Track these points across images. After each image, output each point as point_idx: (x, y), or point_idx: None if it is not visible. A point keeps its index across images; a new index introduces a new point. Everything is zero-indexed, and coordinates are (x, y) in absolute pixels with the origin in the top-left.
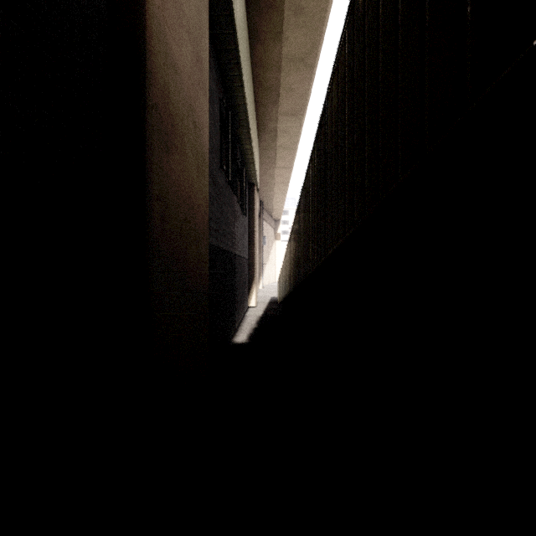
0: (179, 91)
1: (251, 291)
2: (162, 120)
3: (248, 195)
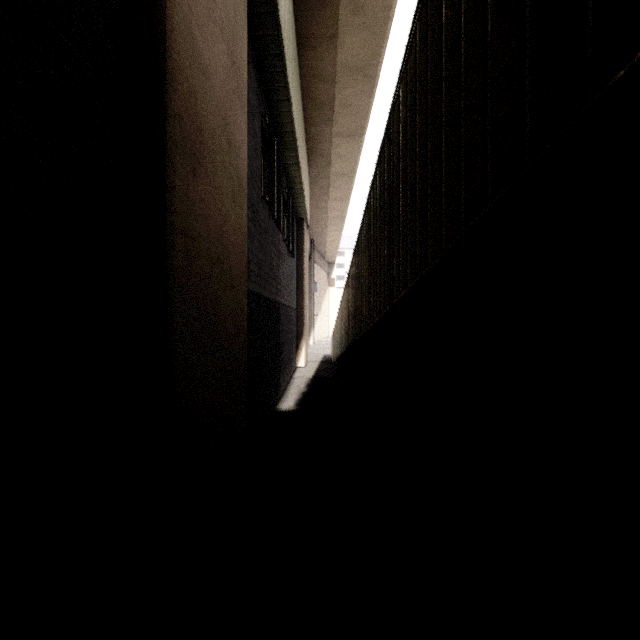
0: (210, 101)
1: (300, 348)
2: (187, 134)
3: (296, 232)
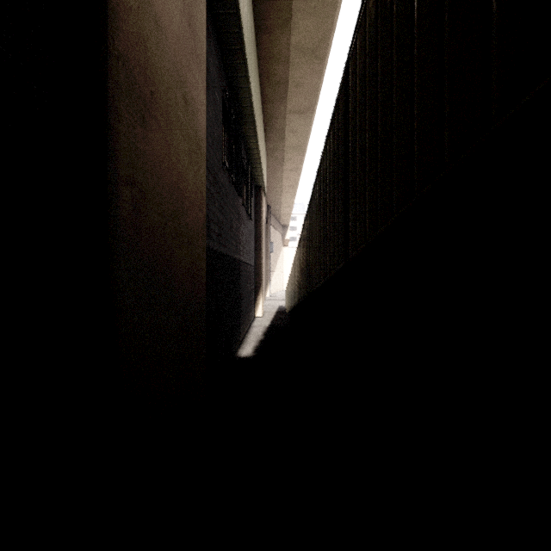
0: (163, 53)
1: (258, 300)
2: (135, 80)
3: (254, 198)
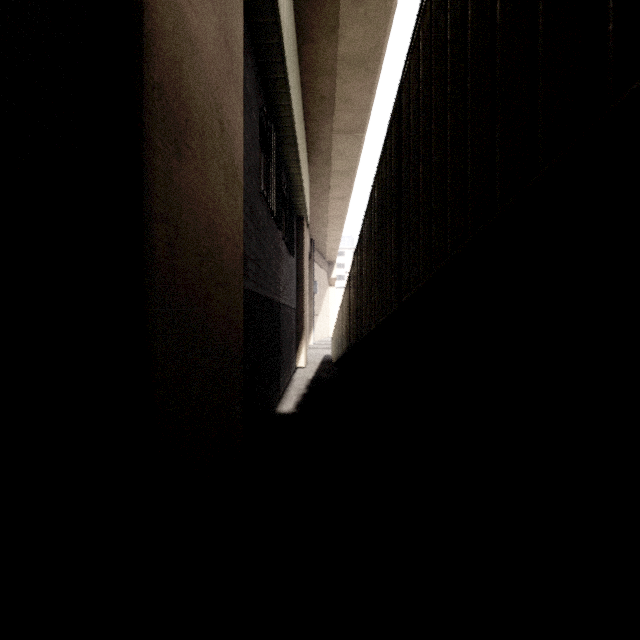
0: (198, 76)
1: (300, 349)
2: (169, 109)
3: (296, 231)
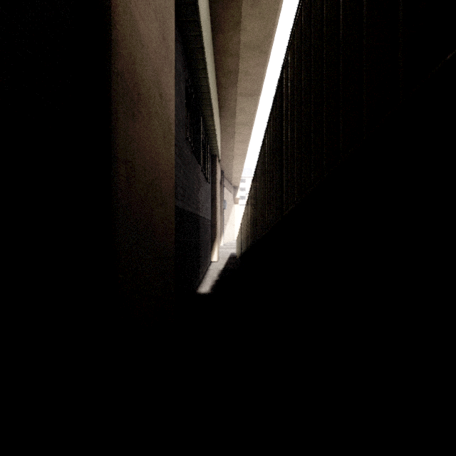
0: (146, 64)
1: (213, 248)
2: (127, 88)
3: (211, 165)
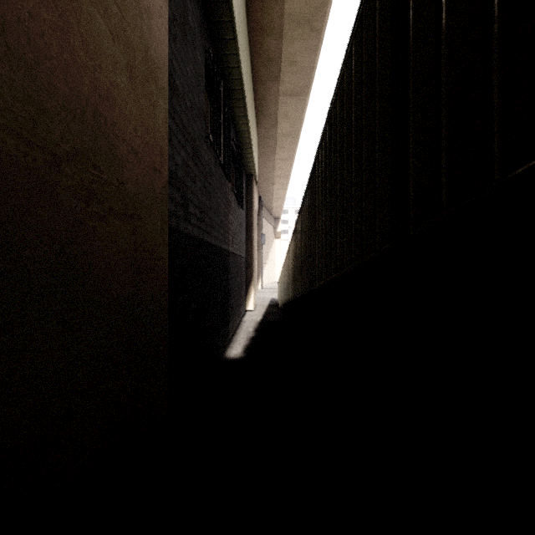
0: None
1: (249, 293)
2: None
3: (245, 187)
